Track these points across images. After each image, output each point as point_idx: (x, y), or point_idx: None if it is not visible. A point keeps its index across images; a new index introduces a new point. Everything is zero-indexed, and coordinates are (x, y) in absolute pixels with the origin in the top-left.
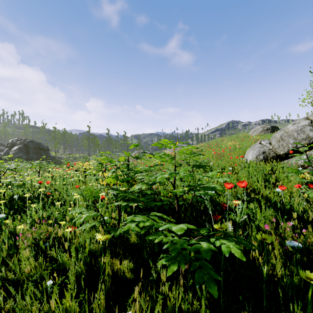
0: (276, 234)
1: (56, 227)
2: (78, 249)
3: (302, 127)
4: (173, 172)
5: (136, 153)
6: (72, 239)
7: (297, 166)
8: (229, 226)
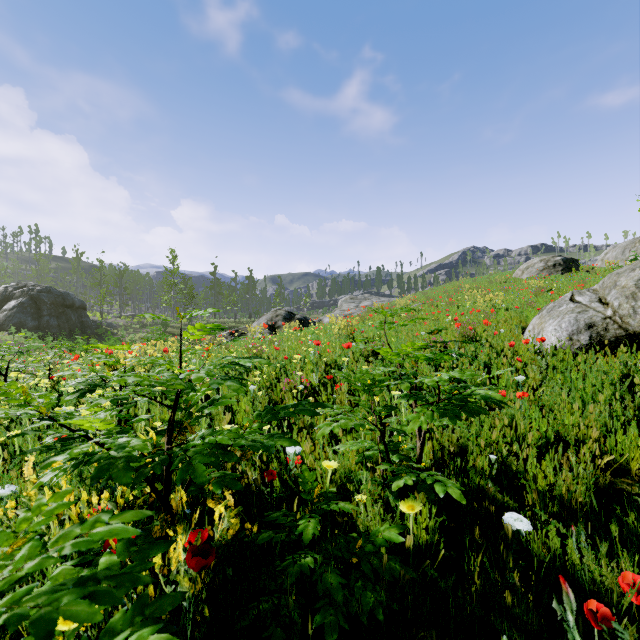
0: None
1: None
2: None
3: None
4: (357, 424)
5: (269, 317)
6: None
7: None
8: None
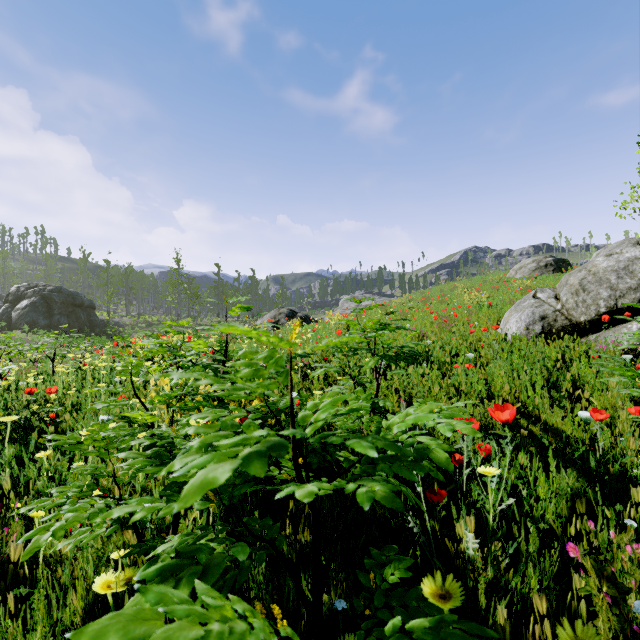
0: (602, 574)
1: (17, 529)
2: (67, 591)
3: (629, 263)
4: (335, 370)
5: (273, 315)
6: (55, 563)
7: (620, 351)
8: (469, 538)
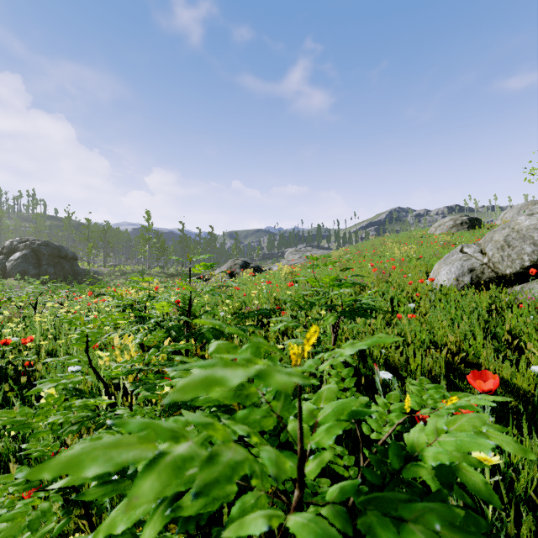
0: None
1: None
2: None
3: None
4: (295, 325)
5: (229, 265)
6: None
7: None
8: None
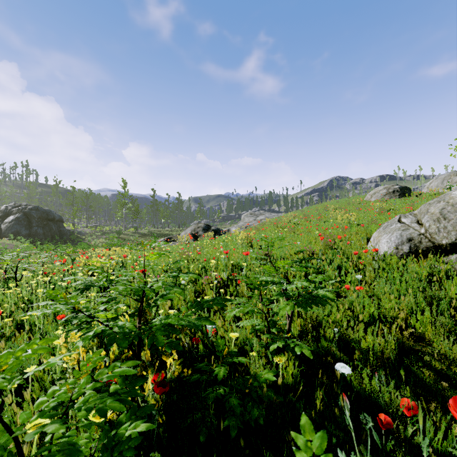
0: None
1: None
2: None
3: None
4: (250, 310)
5: (193, 228)
6: None
7: None
8: None
